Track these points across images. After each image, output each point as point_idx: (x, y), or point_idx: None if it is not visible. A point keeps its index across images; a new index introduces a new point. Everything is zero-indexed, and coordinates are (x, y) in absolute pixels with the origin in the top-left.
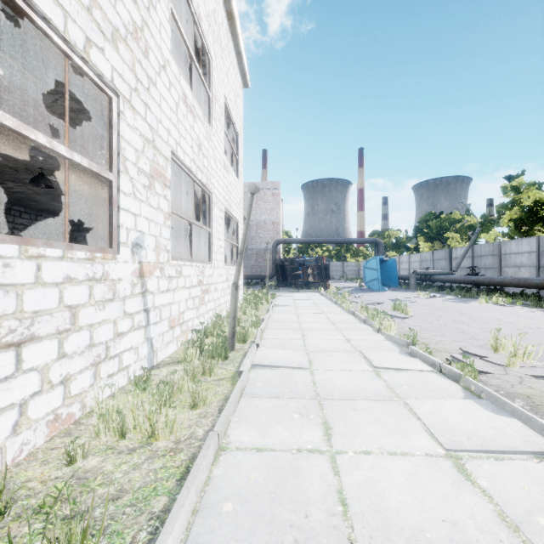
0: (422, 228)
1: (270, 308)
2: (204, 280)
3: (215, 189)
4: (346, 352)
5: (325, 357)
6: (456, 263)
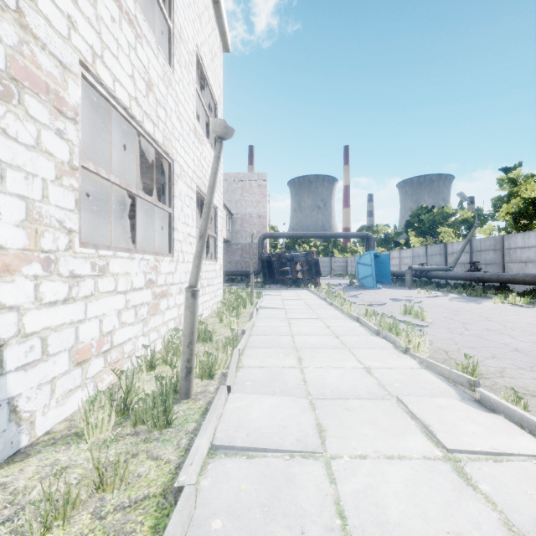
0: (414, 222)
1: (254, 313)
2: (158, 280)
3: (179, 156)
4: (374, 399)
5: (344, 414)
6: (454, 258)
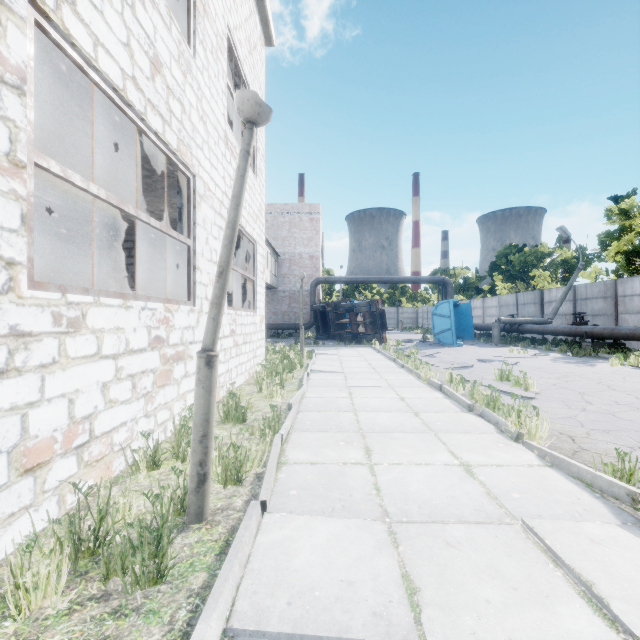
0: (501, 264)
1: (304, 380)
2: (171, 337)
3: (203, 170)
4: (487, 523)
5: (445, 554)
6: (553, 308)
